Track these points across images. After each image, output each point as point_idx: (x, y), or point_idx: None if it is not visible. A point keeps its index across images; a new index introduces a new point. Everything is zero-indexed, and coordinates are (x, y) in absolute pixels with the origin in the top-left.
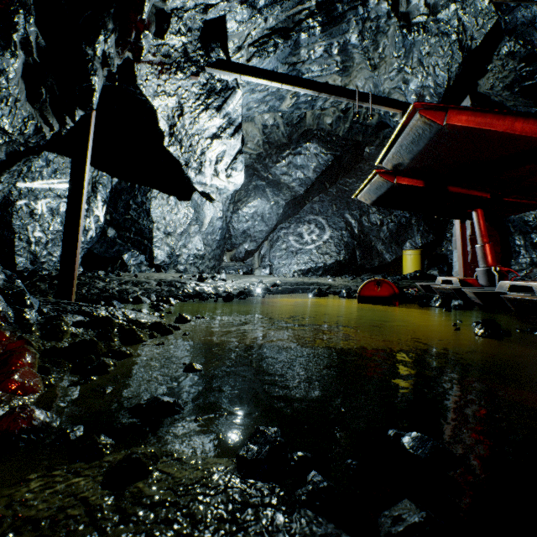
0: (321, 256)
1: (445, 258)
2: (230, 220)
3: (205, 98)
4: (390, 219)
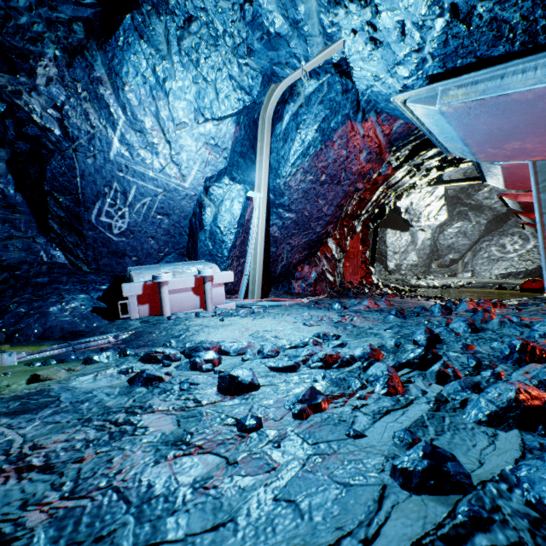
0: (522, 262)
1: None
2: (436, 239)
3: (423, 196)
4: None
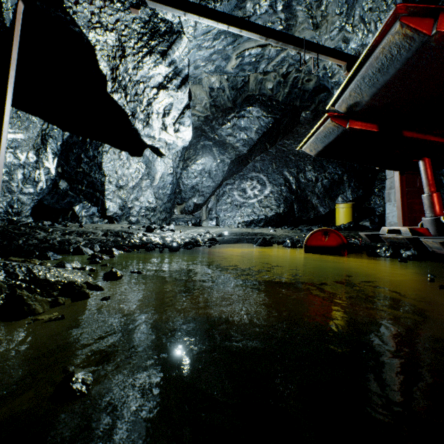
0: (263, 209)
1: (373, 211)
2: (180, 176)
3: (148, 39)
4: (324, 176)
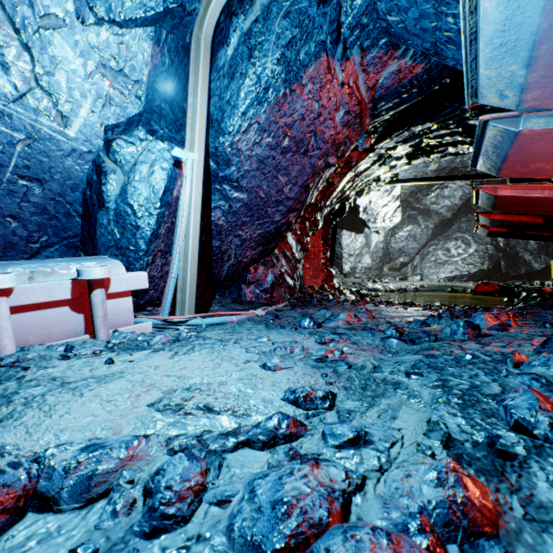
0: (466, 266)
1: None
2: (389, 242)
3: (381, 195)
4: None
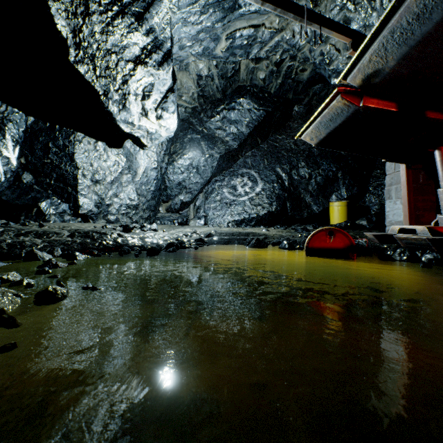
0: (254, 207)
1: (368, 210)
2: (165, 171)
3: None
4: (318, 173)
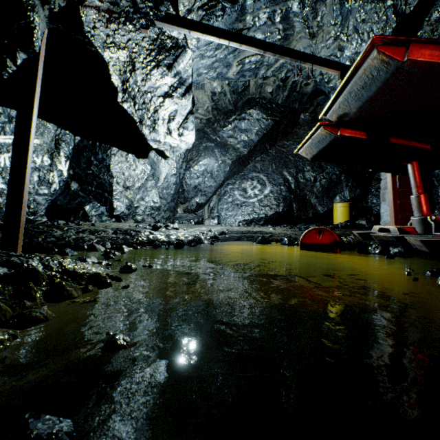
0: (263, 208)
1: (370, 210)
2: (183, 176)
3: (155, 54)
4: (322, 176)
